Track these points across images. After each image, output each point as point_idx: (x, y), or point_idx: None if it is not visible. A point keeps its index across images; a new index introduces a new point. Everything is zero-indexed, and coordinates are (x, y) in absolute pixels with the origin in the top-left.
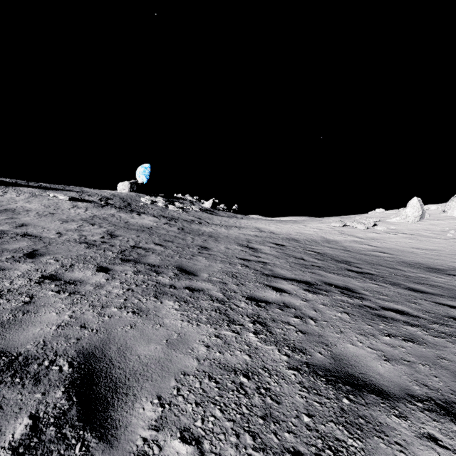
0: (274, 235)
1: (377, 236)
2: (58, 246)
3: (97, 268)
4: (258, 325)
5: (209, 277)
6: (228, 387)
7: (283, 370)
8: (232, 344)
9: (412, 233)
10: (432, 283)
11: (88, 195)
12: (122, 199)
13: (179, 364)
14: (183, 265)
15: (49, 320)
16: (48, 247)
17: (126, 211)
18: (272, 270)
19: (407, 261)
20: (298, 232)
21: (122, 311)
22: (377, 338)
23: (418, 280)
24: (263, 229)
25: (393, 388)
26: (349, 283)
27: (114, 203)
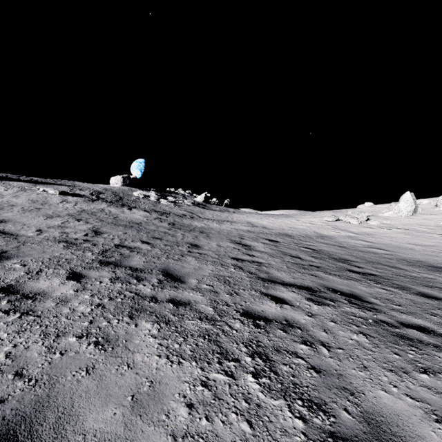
0: (267, 230)
1: (371, 231)
2: (32, 246)
3: (69, 275)
4: (258, 359)
5: (198, 284)
6: None
7: None
8: (225, 399)
9: (406, 228)
10: (441, 286)
11: (80, 189)
12: (114, 194)
13: None
14: (170, 268)
15: None
16: (20, 248)
17: (117, 206)
18: (268, 272)
19: (407, 258)
20: (290, 227)
21: (81, 343)
22: (412, 376)
23: (425, 282)
24: (256, 224)
25: None
26: (355, 289)
27: (105, 197)
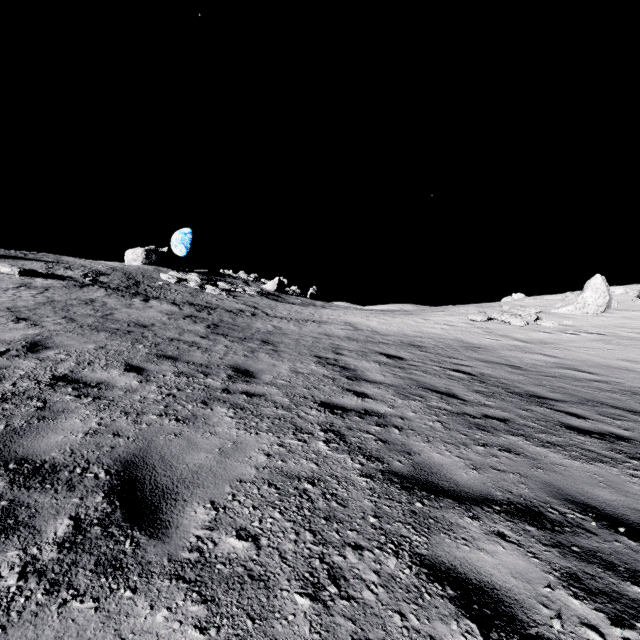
0: (380, 336)
1: (548, 337)
2: None
3: None
4: None
5: (211, 533)
6: None
7: None
8: None
9: (602, 332)
10: None
11: (66, 268)
12: (126, 276)
13: None
14: (149, 455)
15: None
16: None
17: (123, 295)
18: (409, 449)
19: (638, 389)
20: (417, 331)
21: None
22: None
23: None
24: (360, 326)
25: None
26: (638, 500)
27: (109, 281)
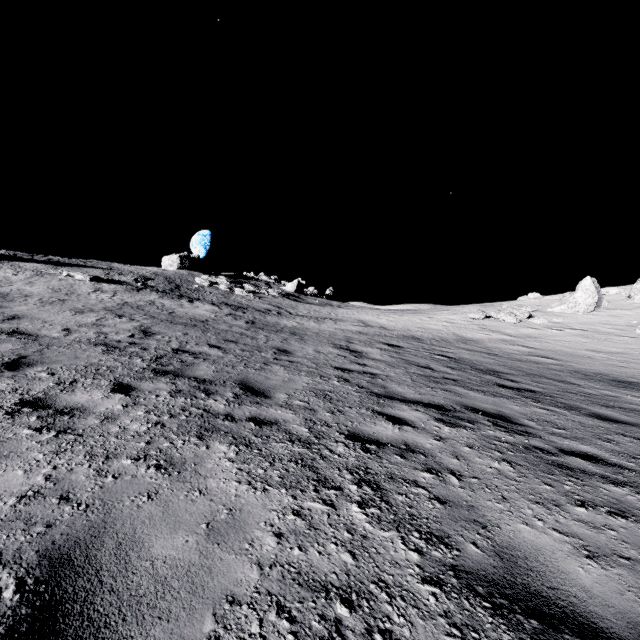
0: (386, 331)
1: (534, 332)
2: (60, 350)
3: (114, 387)
4: (366, 488)
5: (289, 400)
6: (313, 632)
7: (414, 584)
8: (322, 529)
9: (584, 328)
10: (626, 406)
11: (119, 274)
12: (167, 280)
13: (225, 577)
14: (249, 380)
15: (8, 485)
16: (43, 352)
17: (172, 297)
18: (385, 386)
19: (583, 370)
20: (420, 327)
21: (138, 465)
22: (565, 509)
23: (604, 400)
24: (370, 323)
25: (616, 622)
26: (503, 408)
27: (156, 285)
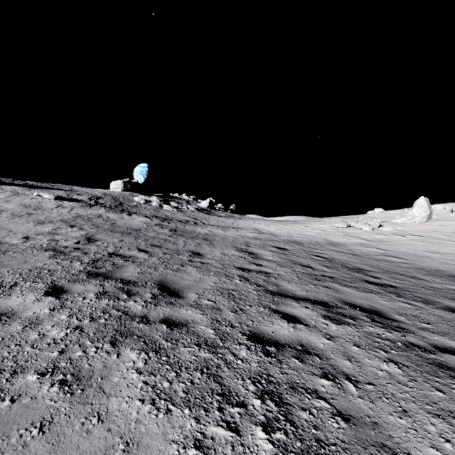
0: (275, 237)
1: (384, 238)
2: (14, 255)
3: (48, 290)
4: (269, 402)
5: (198, 299)
6: None
7: None
8: None
9: (421, 234)
10: None
11: (77, 194)
12: (113, 199)
13: None
14: (167, 280)
15: None
16: None
17: (116, 211)
18: (278, 284)
19: (425, 267)
20: (299, 234)
21: (42, 382)
22: None
23: (450, 294)
24: (263, 230)
25: None
26: (375, 303)
27: (104, 202)
